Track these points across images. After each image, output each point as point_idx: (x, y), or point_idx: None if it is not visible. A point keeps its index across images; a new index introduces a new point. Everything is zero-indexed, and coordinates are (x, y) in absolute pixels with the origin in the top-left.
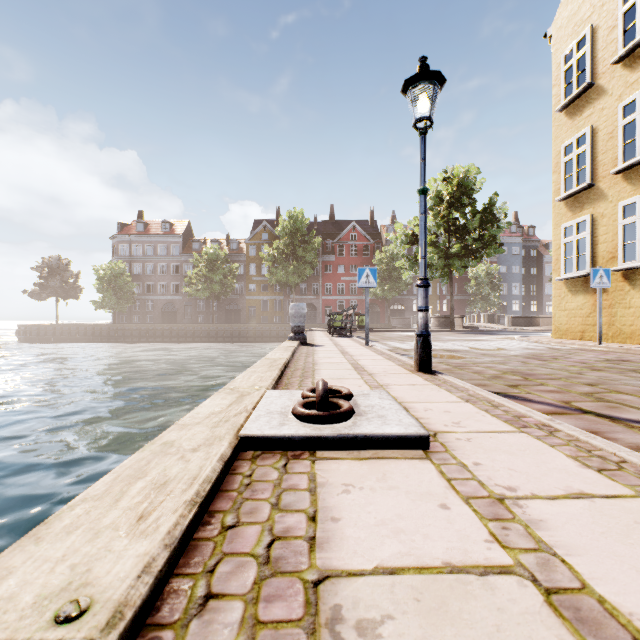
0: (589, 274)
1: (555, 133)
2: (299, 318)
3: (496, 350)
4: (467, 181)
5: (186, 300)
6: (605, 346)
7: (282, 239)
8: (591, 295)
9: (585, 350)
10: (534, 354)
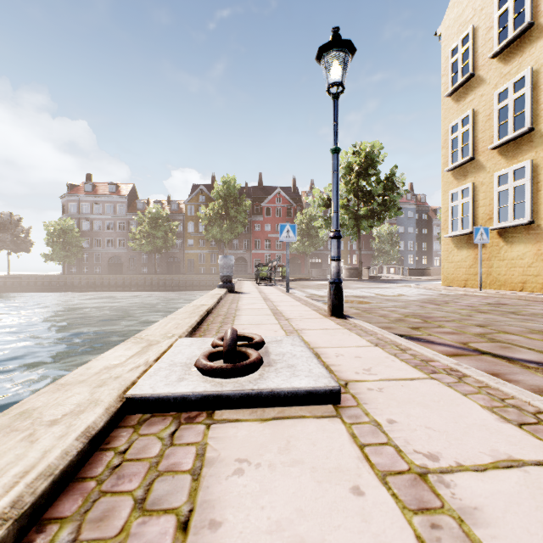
0: (471, 232)
1: (444, 115)
2: (227, 268)
3: (397, 296)
4: (372, 154)
5: (131, 253)
6: (485, 292)
7: (217, 201)
8: (473, 250)
9: (469, 295)
10: (429, 299)
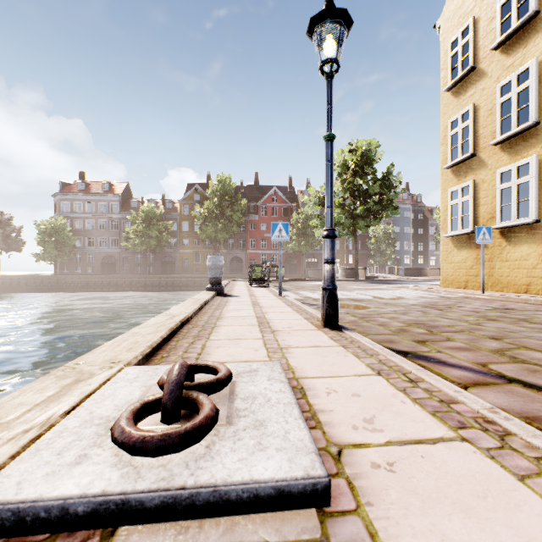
0: (472, 232)
1: (443, 110)
2: (216, 270)
3: (396, 299)
4: (369, 153)
5: (125, 253)
6: (488, 295)
7: (212, 200)
8: (473, 250)
9: (471, 298)
10: (430, 303)
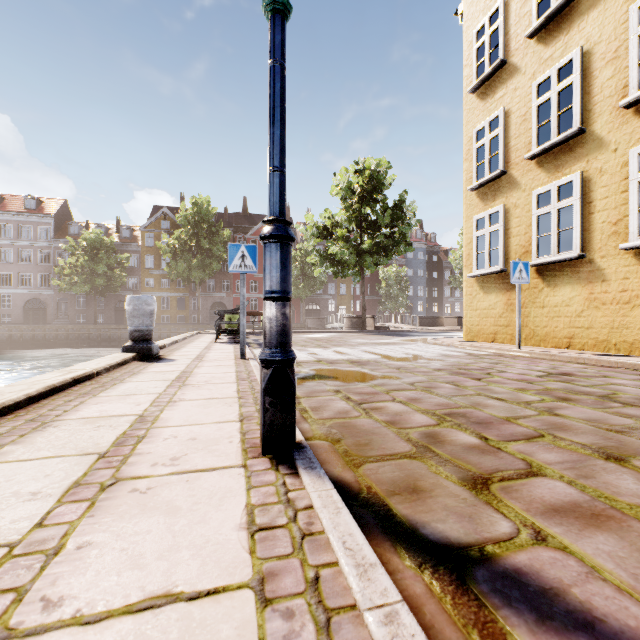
0: (502, 270)
1: (467, 117)
2: (141, 318)
3: (412, 359)
4: (378, 174)
5: (60, 296)
6: (526, 351)
7: (184, 228)
8: (504, 293)
9: (507, 356)
10: (459, 365)
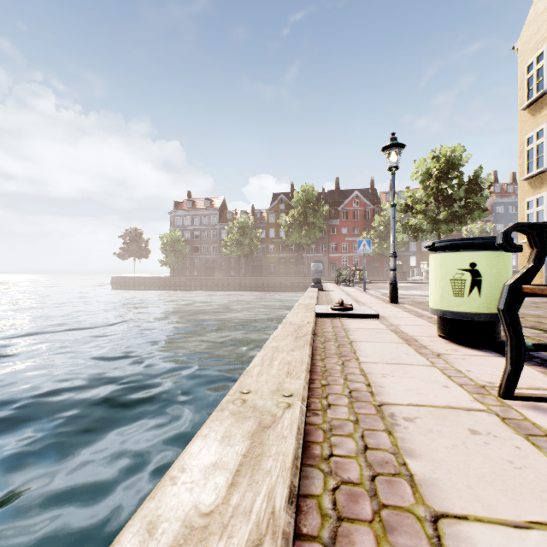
0: None
1: (520, 126)
2: (317, 273)
3: None
4: (453, 159)
5: (222, 258)
6: None
7: (296, 209)
8: None
9: None
10: None
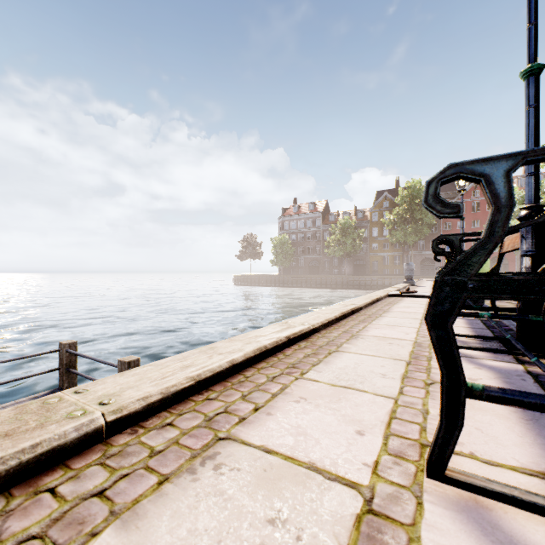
0: None
1: None
2: (409, 271)
3: None
4: None
5: (325, 258)
6: None
7: (401, 206)
8: None
9: None
10: None
